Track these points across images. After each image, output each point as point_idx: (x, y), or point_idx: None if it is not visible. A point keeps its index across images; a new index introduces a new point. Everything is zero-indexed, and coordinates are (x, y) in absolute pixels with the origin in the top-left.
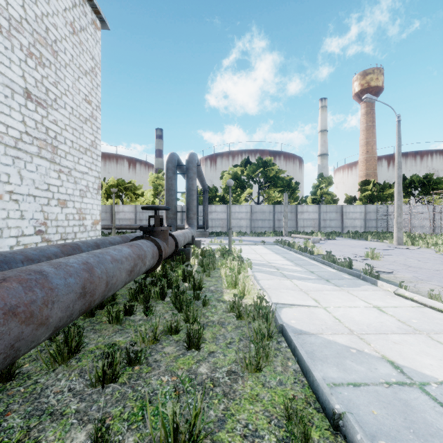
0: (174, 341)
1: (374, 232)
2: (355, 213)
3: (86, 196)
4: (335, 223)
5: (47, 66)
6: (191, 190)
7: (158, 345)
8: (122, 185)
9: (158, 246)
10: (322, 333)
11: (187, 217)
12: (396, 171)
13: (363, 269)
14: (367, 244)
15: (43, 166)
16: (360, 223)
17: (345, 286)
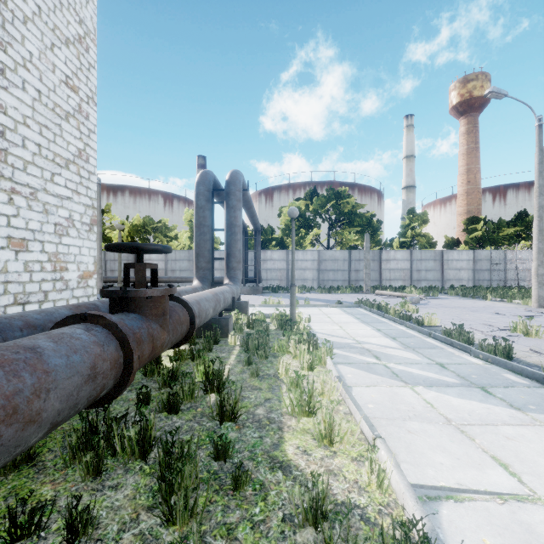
0: None
1: (489, 287)
2: (460, 261)
3: (68, 235)
4: (433, 274)
5: None
6: (233, 226)
7: None
8: (149, 225)
9: (121, 339)
10: None
11: (228, 266)
12: (537, 199)
13: None
14: (492, 306)
15: None
16: (467, 274)
17: (535, 410)
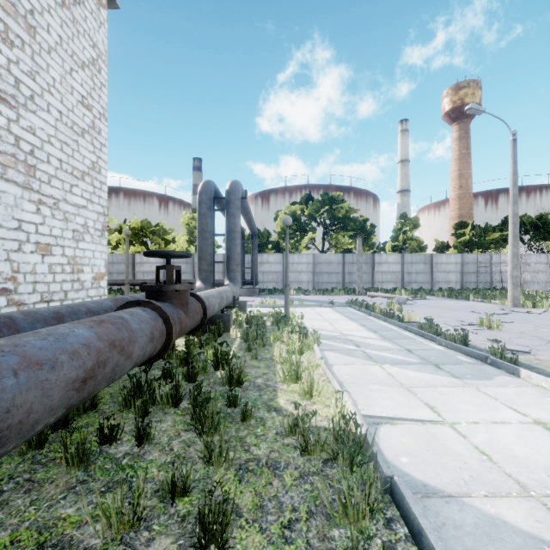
0: (177, 519)
1: (475, 289)
2: (449, 264)
3: (84, 240)
4: (423, 277)
5: (17, 46)
6: (233, 232)
7: (141, 530)
8: (147, 229)
9: (164, 317)
10: (470, 495)
11: (228, 268)
12: (511, 207)
13: (490, 348)
14: (472, 306)
15: (11, 193)
16: (455, 277)
17: (470, 378)
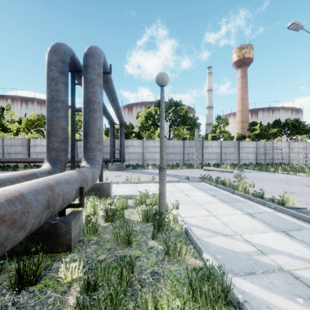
0: None
1: (268, 163)
2: (249, 148)
3: None
4: (233, 156)
5: None
6: (91, 102)
7: None
8: (41, 120)
9: None
10: None
11: (85, 146)
12: None
13: None
14: (291, 178)
15: None
16: (252, 156)
17: None
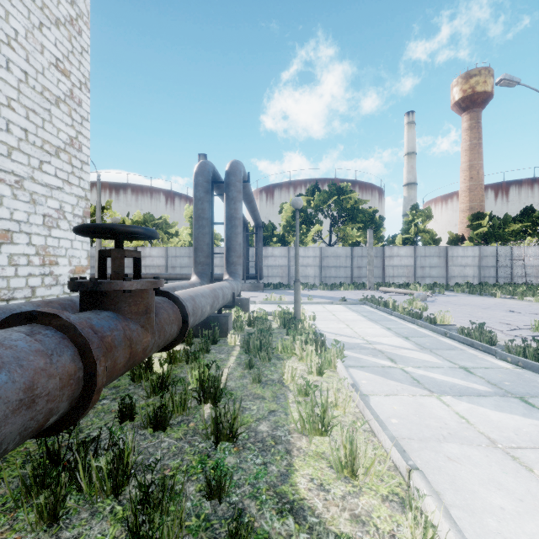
0: None
1: (496, 284)
2: (465, 258)
3: (59, 227)
4: (437, 271)
5: None
6: (233, 219)
7: None
8: (150, 222)
9: (81, 345)
10: None
11: (228, 261)
12: None
13: None
14: (503, 304)
15: None
16: (472, 271)
17: None
